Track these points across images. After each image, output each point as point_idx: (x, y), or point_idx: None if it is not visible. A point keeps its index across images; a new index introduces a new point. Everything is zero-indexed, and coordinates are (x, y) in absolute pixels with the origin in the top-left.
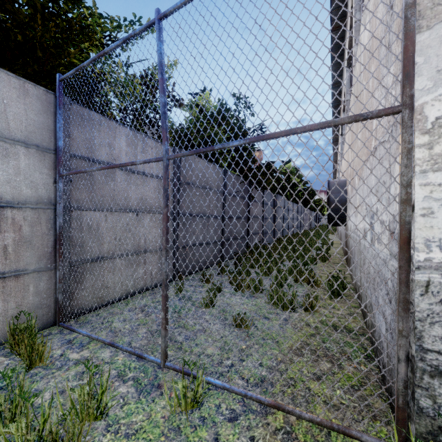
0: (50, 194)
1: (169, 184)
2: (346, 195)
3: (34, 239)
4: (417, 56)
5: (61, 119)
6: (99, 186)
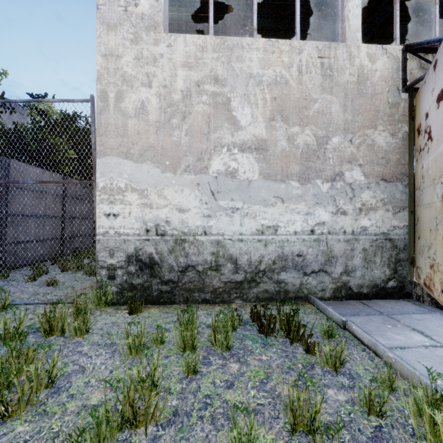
0: None
1: None
2: None
3: None
4: (97, 166)
5: None
6: None
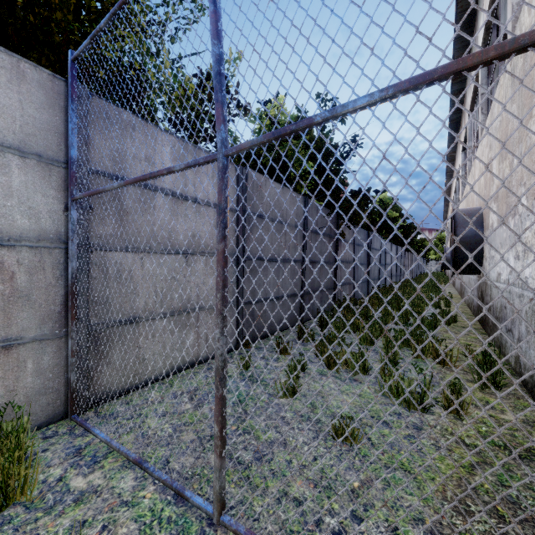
0: (59, 227)
1: (228, 200)
2: (482, 229)
3: (35, 292)
4: None
5: (74, 116)
6: (132, 216)
